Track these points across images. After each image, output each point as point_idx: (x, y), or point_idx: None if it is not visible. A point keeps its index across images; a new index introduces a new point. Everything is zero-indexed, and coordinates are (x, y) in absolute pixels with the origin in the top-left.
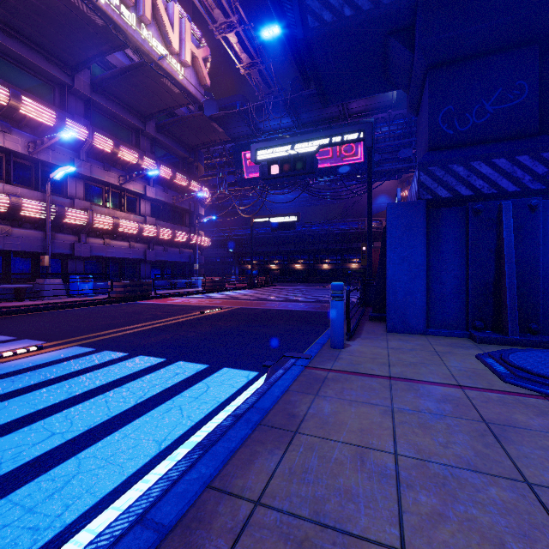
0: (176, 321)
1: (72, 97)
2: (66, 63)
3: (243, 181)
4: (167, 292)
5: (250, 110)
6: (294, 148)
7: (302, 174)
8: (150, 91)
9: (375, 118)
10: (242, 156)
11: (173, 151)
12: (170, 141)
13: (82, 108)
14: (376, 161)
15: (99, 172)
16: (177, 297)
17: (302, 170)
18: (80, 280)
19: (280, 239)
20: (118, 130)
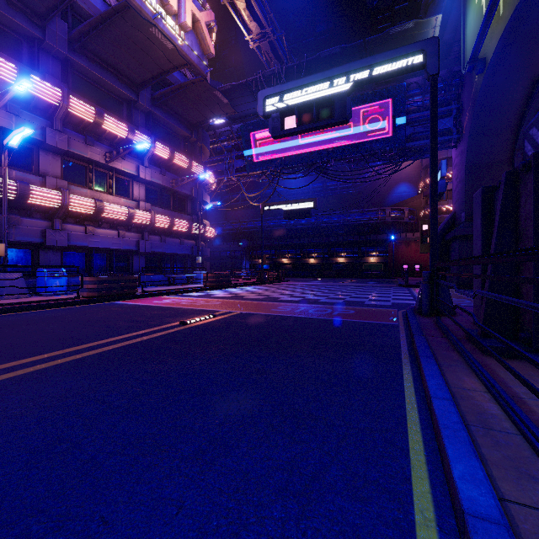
0: (129, 342)
1: (45, 55)
2: (34, 10)
3: (252, 165)
4: (159, 290)
5: (260, 80)
6: (318, 90)
7: (328, 126)
8: (139, 48)
9: (406, 84)
10: (251, 137)
11: (173, 129)
12: (168, 117)
13: (59, 69)
14: (407, 135)
15: (79, 147)
16: (171, 295)
17: (329, 119)
18: (48, 274)
19: (293, 232)
20: (106, 101)
